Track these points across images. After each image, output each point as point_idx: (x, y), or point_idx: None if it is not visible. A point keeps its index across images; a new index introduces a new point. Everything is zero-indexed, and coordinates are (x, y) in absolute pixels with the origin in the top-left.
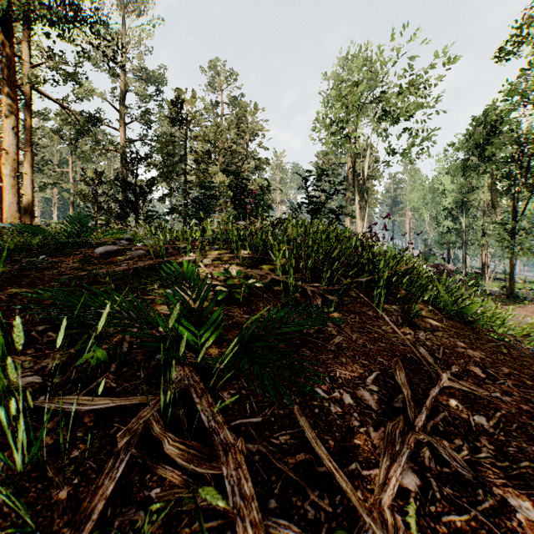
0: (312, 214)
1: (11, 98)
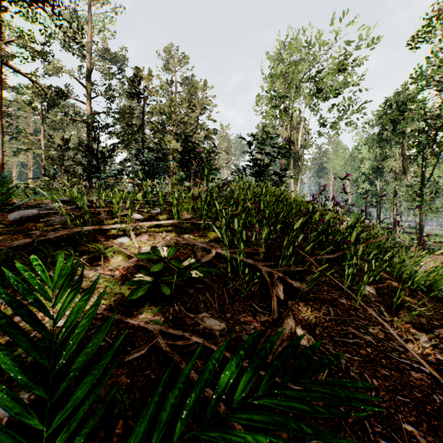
0: (256, 177)
1: None
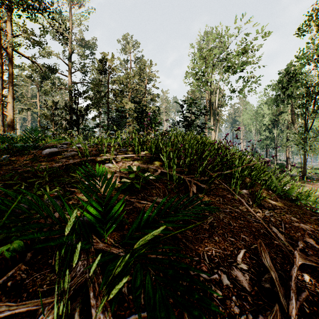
0: (186, 128)
1: None
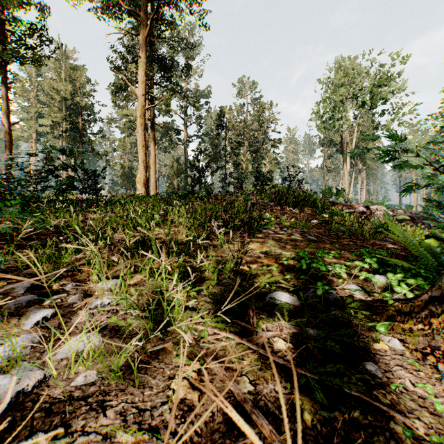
0: (290, 182)
1: (153, 134)
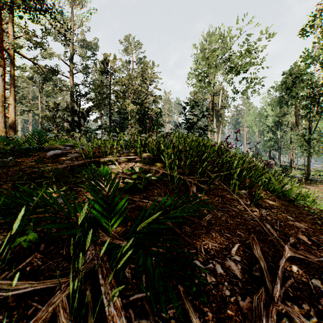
0: (188, 130)
1: (0, 56)
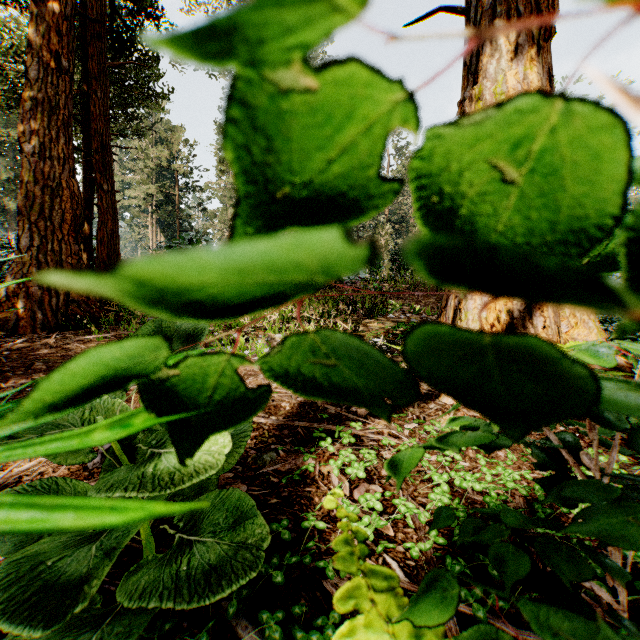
0: None
1: None
